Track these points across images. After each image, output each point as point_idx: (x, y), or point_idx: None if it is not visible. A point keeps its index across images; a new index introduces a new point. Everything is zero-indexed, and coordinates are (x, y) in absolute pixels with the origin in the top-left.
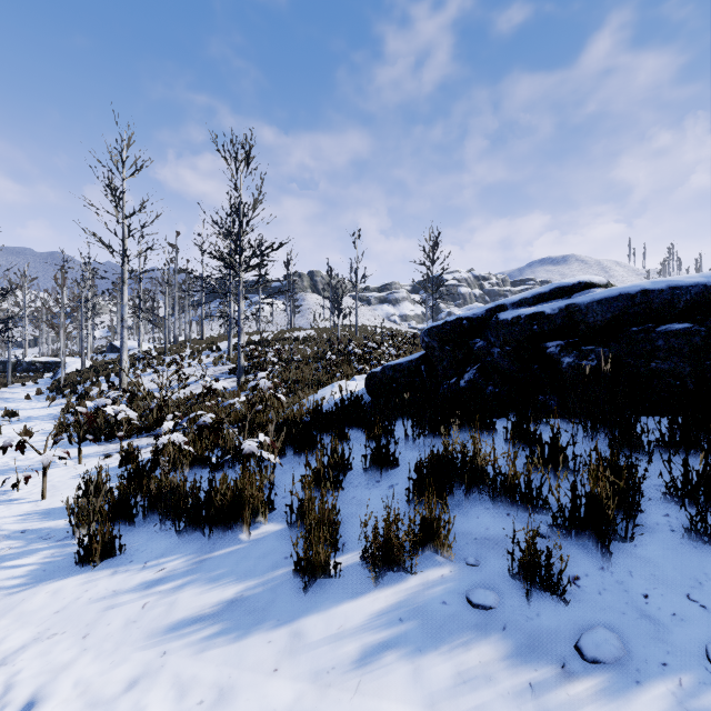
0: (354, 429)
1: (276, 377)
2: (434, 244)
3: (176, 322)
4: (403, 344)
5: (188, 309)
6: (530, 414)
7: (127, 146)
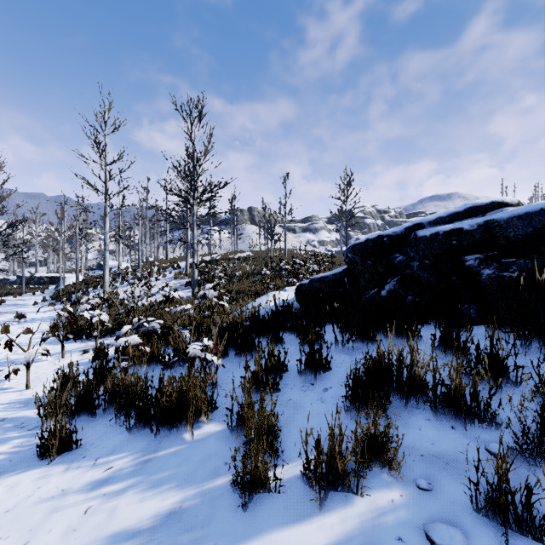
0: (287, 332)
1: (222, 288)
2: (348, 183)
3: (147, 247)
4: (323, 263)
5: (156, 237)
6: (453, 322)
7: (108, 110)
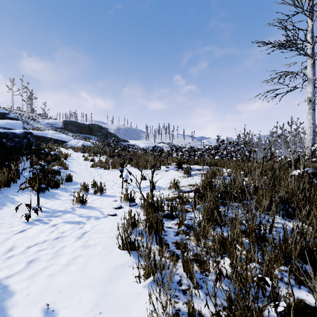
0: None
1: None
2: None
3: None
4: None
5: None
6: None
7: None
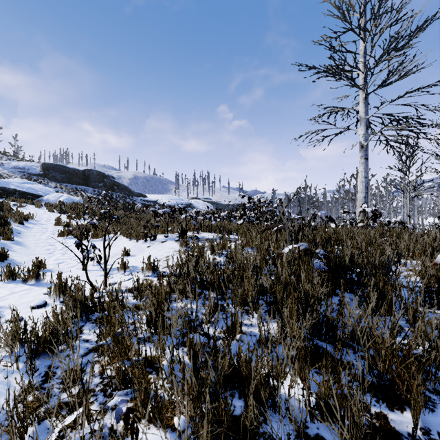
0: None
1: None
2: None
3: None
4: None
5: None
6: None
7: None
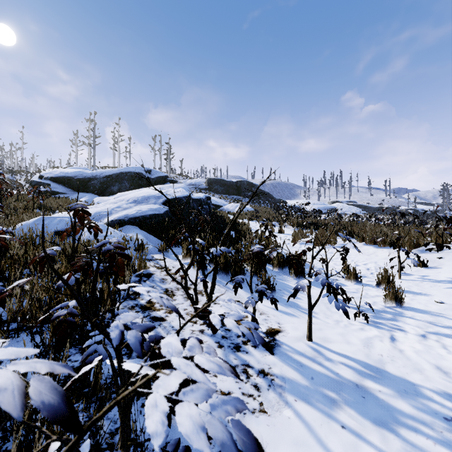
0: None
1: None
2: None
3: None
4: None
5: None
6: None
7: None
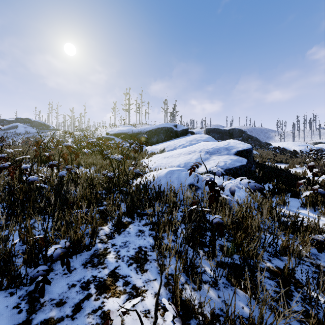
0: None
1: None
2: None
3: None
4: None
5: None
6: None
7: None
